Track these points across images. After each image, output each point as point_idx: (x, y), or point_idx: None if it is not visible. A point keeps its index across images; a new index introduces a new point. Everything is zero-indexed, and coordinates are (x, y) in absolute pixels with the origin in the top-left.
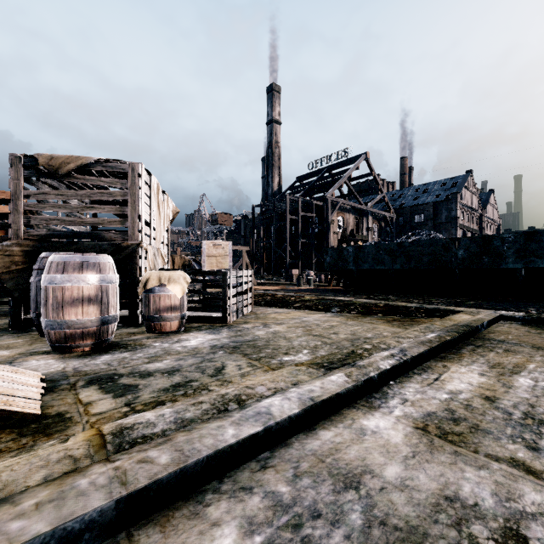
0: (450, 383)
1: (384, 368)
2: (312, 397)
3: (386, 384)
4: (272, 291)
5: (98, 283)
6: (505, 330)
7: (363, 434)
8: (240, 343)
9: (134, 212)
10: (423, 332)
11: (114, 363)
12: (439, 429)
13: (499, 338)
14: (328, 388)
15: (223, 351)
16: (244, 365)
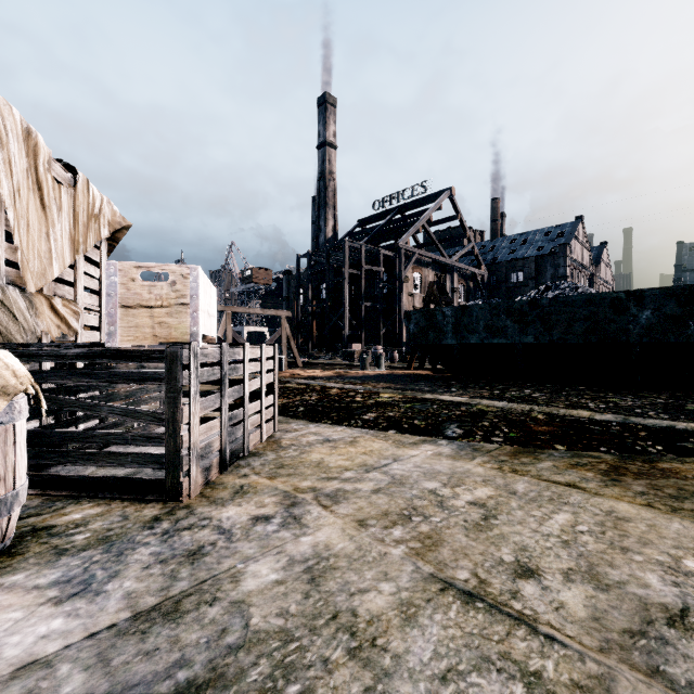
0: None
1: None
2: None
3: None
4: (322, 379)
5: None
6: None
7: None
8: None
9: None
10: None
11: None
12: None
13: None
14: None
15: None
16: None
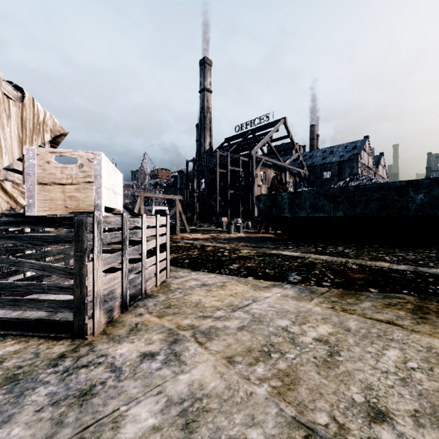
0: None
1: None
2: None
3: None
4: (202, 240)
5: None
6: None
7: None
8: None
9: None
10: None
11: None
12: None
13: None
14: None
15: None
16: None
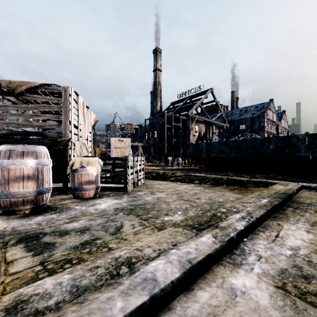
0: (288, 240)
1: (240, 229)
2: (189, 259)
3: (241, 241)
4: (156, 170)
5: (35, 165)
6: (308, 195)
7: (234, 295)
8: (134, 206)
9: (66, 119)
10: (258, 198)
11: (43, 223)
12: (296, 288)
13: (307, 202)
14: (201, 250)
15: (123, 213)
16: (136, 224)
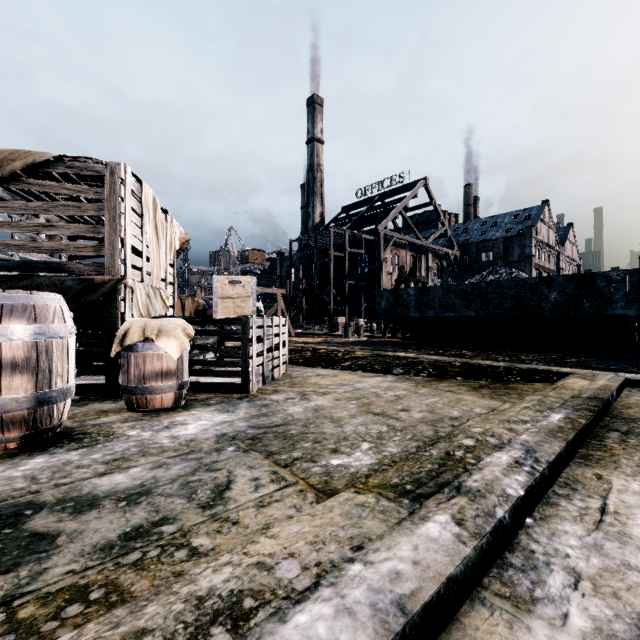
0: (634, 522)
1: (515, 495)
2: (400, 598)
3: (520, 526)
4: (313, 344)
5: (30, 338)
6: None
7: None
8: (263, 430)
9: (114, 234)
10: (540, 411)
11: (43, 475)
12: None
13: None
14: (429, 564)
15: (235, 446)
16: (265, 477)
